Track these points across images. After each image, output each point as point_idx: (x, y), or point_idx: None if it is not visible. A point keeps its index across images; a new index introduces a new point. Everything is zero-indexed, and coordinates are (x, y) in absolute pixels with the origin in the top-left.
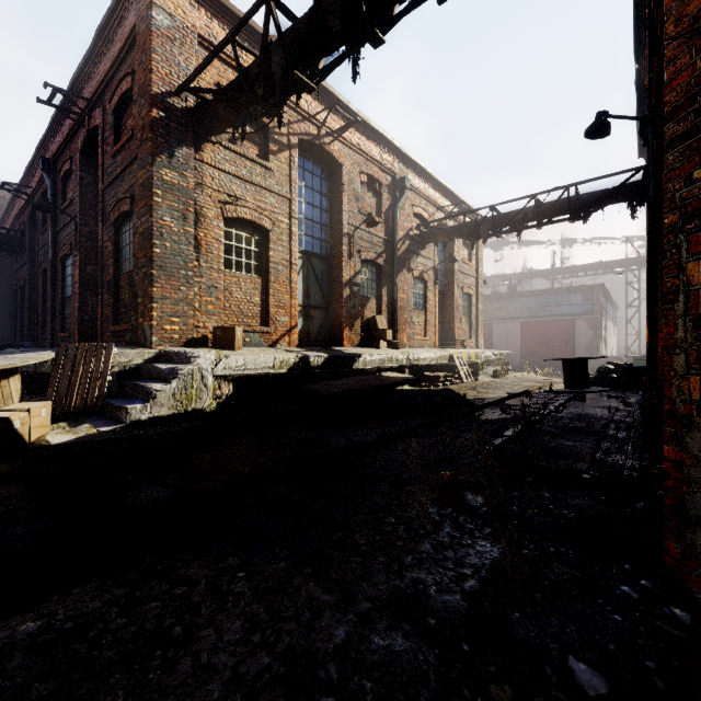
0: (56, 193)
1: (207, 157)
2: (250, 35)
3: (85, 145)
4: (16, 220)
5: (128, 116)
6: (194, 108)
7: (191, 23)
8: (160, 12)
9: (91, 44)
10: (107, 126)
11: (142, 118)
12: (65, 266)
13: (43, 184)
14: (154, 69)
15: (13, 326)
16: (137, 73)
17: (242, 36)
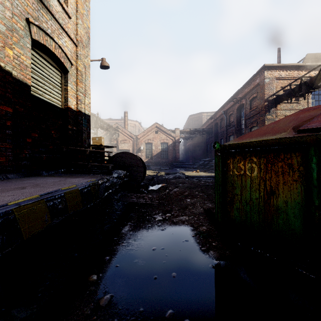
0: (226, 119)
1: (278, 108)
2: (292, 67)
3: (238, 107)
4: (209, 125)
5: (254, 101)
6: (275, 98)
7: (274, 76)
8: (266, 79)
9: (243, 85)
10: (247, 104)
11: (261, 105)
12: (229, 138)
13: (220, 116)
14: (265, 93)
15: (207, 153)
16: (258, 93)
17: (289, 69)
